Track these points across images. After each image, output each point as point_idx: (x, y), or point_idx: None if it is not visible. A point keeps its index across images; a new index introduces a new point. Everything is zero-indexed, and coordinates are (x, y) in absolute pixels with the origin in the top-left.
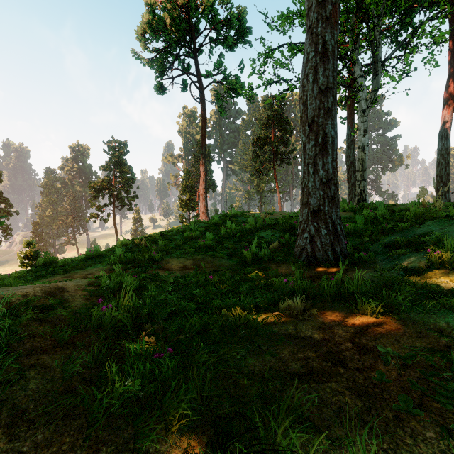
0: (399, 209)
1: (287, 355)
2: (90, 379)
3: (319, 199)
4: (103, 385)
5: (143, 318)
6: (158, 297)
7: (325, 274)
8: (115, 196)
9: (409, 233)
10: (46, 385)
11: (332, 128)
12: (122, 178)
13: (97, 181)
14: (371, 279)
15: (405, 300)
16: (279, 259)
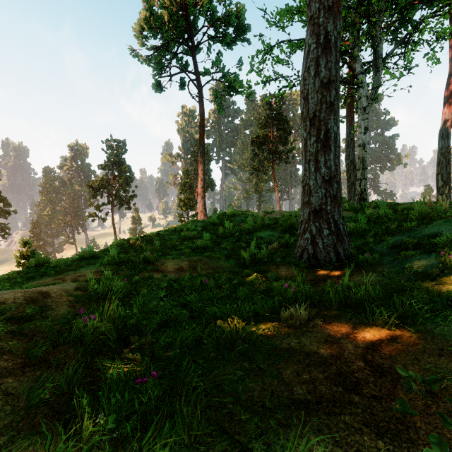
0: (402, 208)
1: (291, 377)
2: (59, 410)
3: (321, 198)
4: (71, 421)
5: (129, 330)
6: (149, 303)
7: (328, 277)
8: (114, 195)
9: (416, 234)
10: (4, 419)
11: (334, 123)
12: (120, 177)
13: (95, 180)
14: (378, 283)
15: (421, 310)
16: (278, 261)
